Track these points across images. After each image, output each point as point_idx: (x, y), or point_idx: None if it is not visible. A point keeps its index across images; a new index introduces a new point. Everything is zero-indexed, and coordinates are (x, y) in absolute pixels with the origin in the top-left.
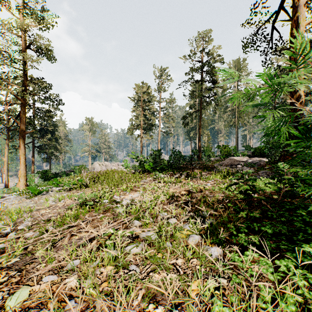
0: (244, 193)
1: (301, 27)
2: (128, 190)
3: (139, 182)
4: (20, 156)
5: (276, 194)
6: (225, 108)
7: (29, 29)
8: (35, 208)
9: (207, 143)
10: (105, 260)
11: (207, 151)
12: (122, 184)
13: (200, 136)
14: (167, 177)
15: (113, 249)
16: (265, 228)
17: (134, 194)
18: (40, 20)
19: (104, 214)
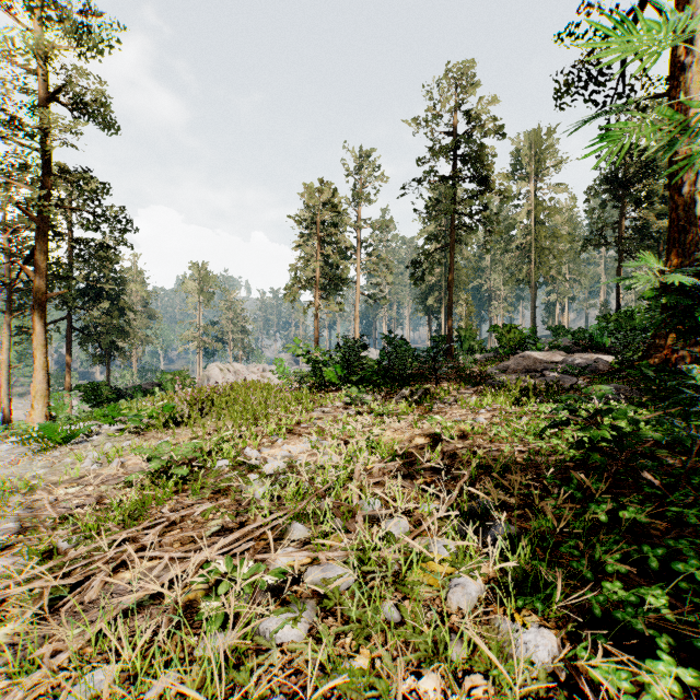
0: (589, 447)
1: (697, 42)
2: (283, 435)
3: (309, 414)
4: (35, 350)
5: (660, 447)
6: (507, 242)
7: (53, 53)
8: (46, 480)
9: (466, 321)
10: (187, 682)
11: (467, 339)
12: (268, 418)
13: (450, 305)
14: (377, 399)
15: (225, 626)
16: (688, 568)
17: (297, 443)
18: (82, 35)
19: (215, 500)
